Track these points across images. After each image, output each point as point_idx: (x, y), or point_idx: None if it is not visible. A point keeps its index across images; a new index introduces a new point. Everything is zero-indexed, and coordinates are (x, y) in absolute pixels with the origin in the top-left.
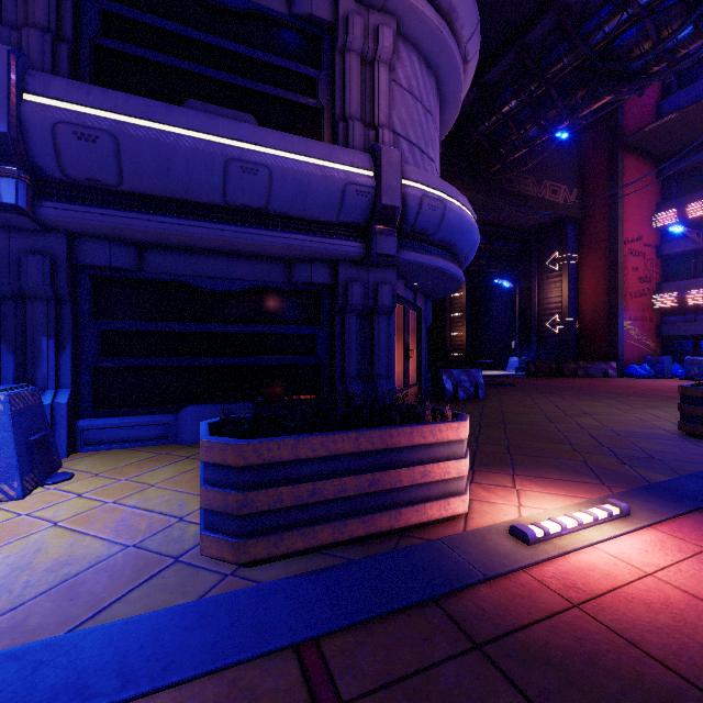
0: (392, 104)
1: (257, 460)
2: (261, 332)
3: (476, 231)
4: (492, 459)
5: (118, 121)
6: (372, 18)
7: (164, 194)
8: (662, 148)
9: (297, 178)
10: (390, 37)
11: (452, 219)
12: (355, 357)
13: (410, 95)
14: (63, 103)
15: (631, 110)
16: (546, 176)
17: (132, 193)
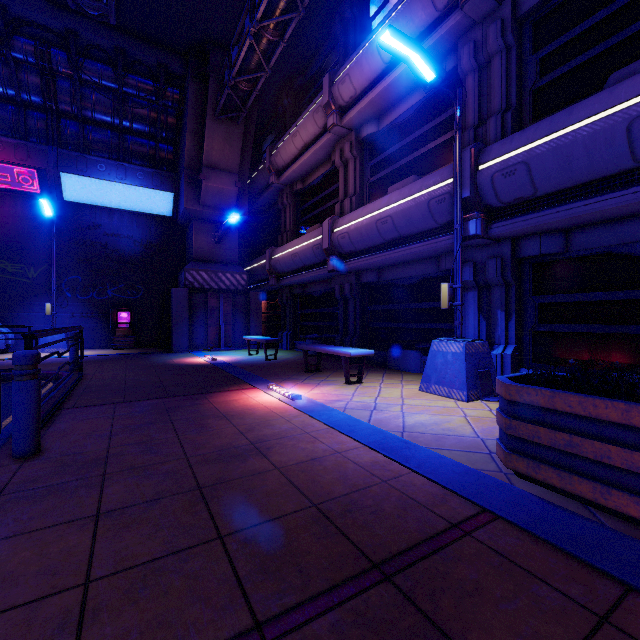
0: None
1: (519, 399)
2: None
3: None
4: None
5: (528, 150)
6: None
7: (571, 185)
8: None
9: None
10: None
11: None
12: None
13: None
14: (497, 160)
15: None
16: None
17: (546, 195)
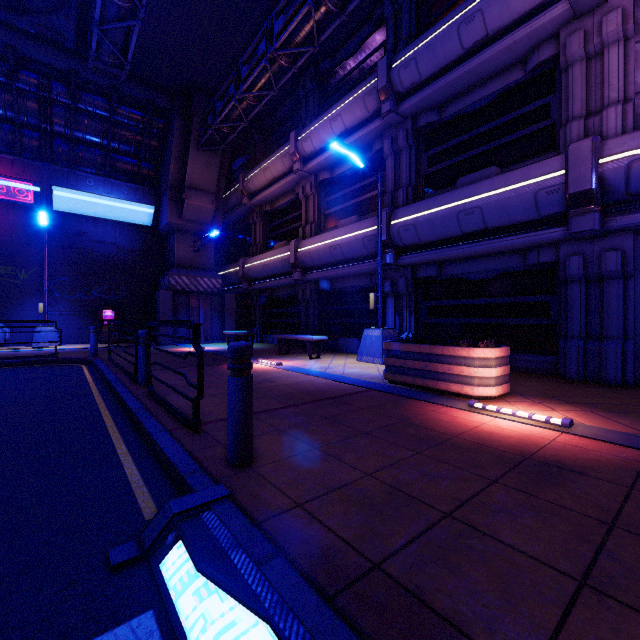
0: (636, 67)
1: (389, 348)
2: (505, 302)
3: None
4: (615, 407)
5: (415, 217)
6: (598, 15)
7: (437, 240)
8: None
9: (497, 205)
10: (617, 17)
11: None
12: (578, 318)
13: None
14: (401, 219)
15: None
16: None
17: (426, 243)
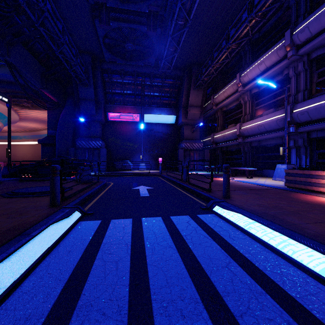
0: None
1: (287, 172)
2: None
3: None
4: None
5: (308, 108)
6: None
7: (322, 118)
8: None
9: None
10: None
11: None
12: None
13: None
14: (299, 109)
15: None
16: None
17: (315, 120)
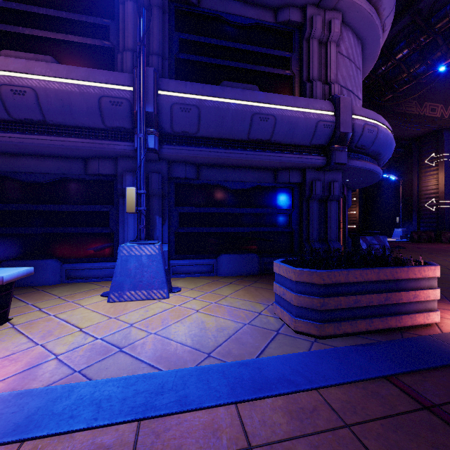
0: (337, 67)
1: (329, 281)
2: (259, 212)
3: (394, 143)
4: None
5: (199, 99)
6: (327, 15)
7: (217, 137)
8: None
9: (289, 121)
10: (338, 26)
11: (381, 137)
12: (316, 227)
13: (347, 59)
14: (174, 93)
15: None
16: (426, 99)
17: (201, 137)
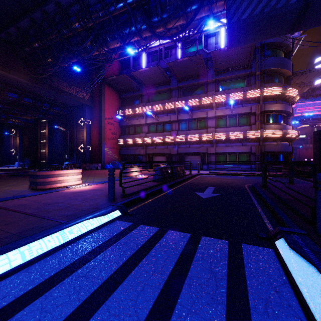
0: None
1: None
2: None
3: None
4: None
5: None
6: None
7: None
8: (118, 88)
9: None
10: None
11: None
12: None
13: None
14: None
15: (108, 70)
16: (74, 84)
17: None
